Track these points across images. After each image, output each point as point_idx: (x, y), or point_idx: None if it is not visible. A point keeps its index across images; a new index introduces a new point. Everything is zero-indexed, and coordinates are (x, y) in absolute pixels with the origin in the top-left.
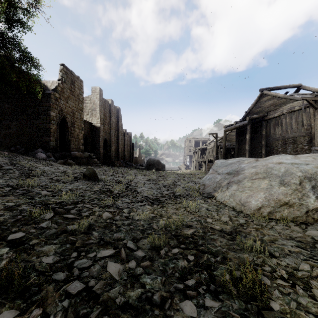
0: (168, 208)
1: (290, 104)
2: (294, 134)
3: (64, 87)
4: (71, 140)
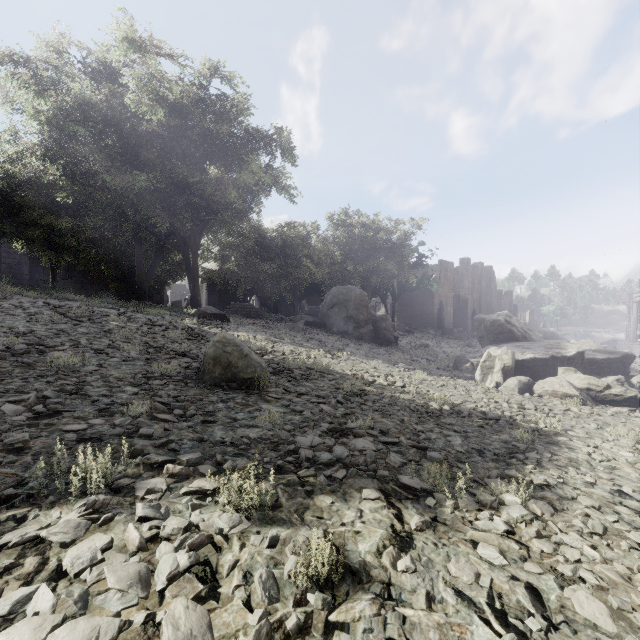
0: None
1: None
2: None
3: (441, 277)
4: (445, 318)
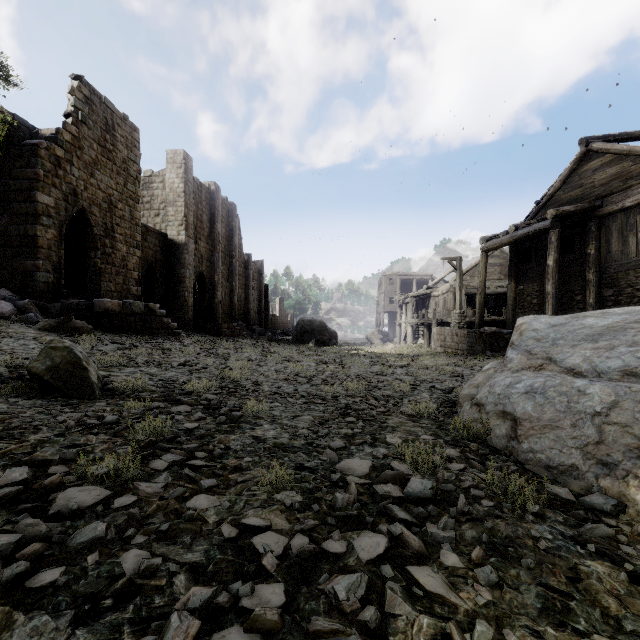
0: None
1: None
2: None
3: (82, 136)
4: (104, 272)
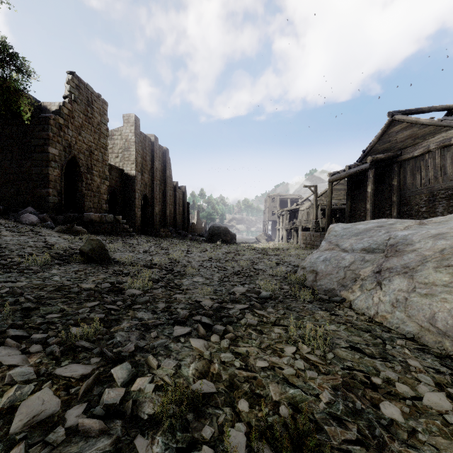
0: (250, 345)
1: (443, 133)
2: (450, 183)
3: (74, 109)
4: (86, 195)
